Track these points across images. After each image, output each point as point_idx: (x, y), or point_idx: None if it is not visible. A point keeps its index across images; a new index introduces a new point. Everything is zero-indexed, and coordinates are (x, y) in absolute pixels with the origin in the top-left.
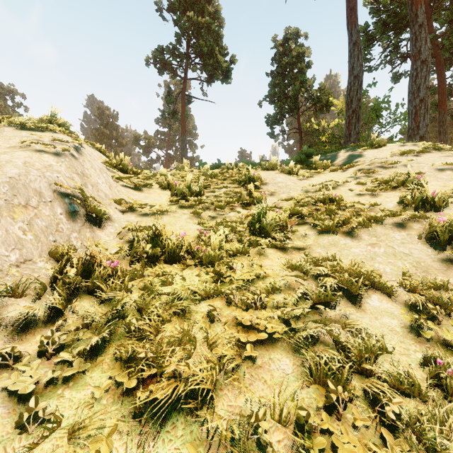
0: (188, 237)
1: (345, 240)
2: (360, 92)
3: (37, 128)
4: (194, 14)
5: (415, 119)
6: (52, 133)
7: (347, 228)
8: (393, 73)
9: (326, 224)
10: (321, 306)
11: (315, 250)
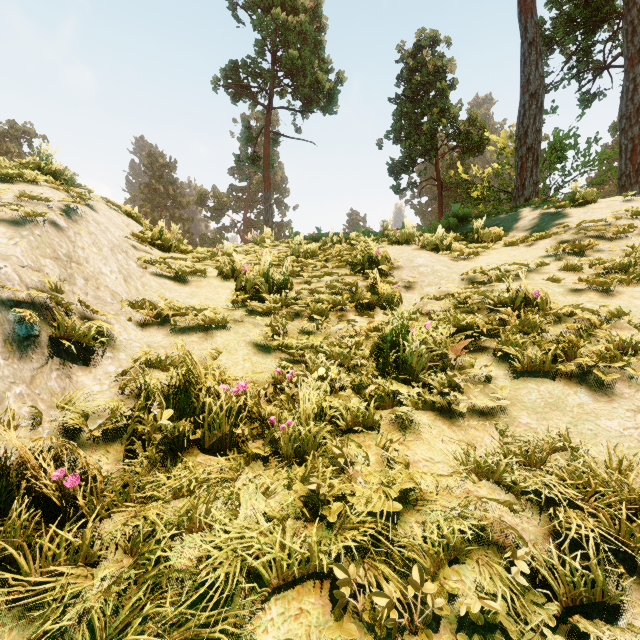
0: (258, 379)
1: (578, 395)
2: (540, 119)
3: (5, 177)
4: (282, 12)
5: (631, 159)
6: (28, 185)
7: (575, 365)
8: (581, 93)
9: (531, 357)
10: (588, 625)
11: (517, 417)
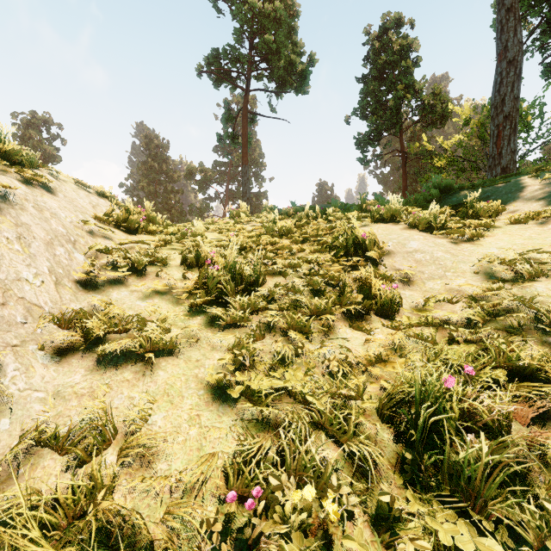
0: (205, 471)
1: None
2: (518, 86)
3: None
4: (259, 1)
5: None
6: None
7: None
8: (544, 64)
9: None
10: None
11: None
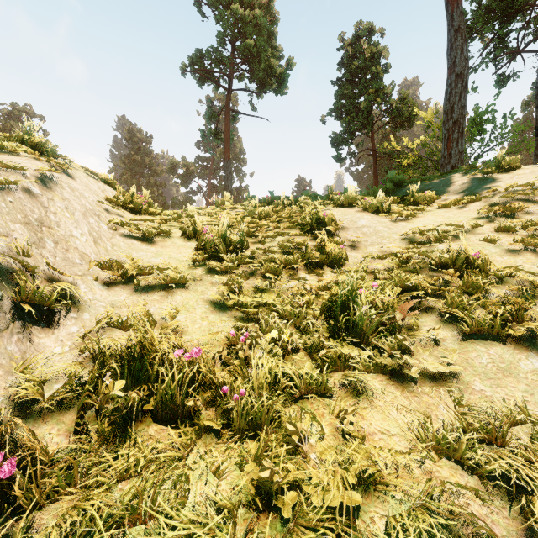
0: (214, 339)
1: (530, 360)
2: (465, 96)
3: None
4: (240, 7)
5: None
6: (8, 155)
7: (522, 327)
8: (497, 75)
9: (479, 320)
10: None
11: (470, 383)
